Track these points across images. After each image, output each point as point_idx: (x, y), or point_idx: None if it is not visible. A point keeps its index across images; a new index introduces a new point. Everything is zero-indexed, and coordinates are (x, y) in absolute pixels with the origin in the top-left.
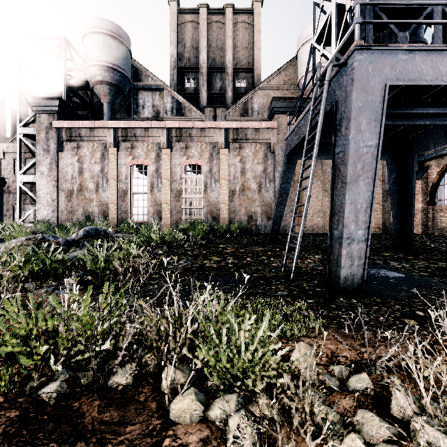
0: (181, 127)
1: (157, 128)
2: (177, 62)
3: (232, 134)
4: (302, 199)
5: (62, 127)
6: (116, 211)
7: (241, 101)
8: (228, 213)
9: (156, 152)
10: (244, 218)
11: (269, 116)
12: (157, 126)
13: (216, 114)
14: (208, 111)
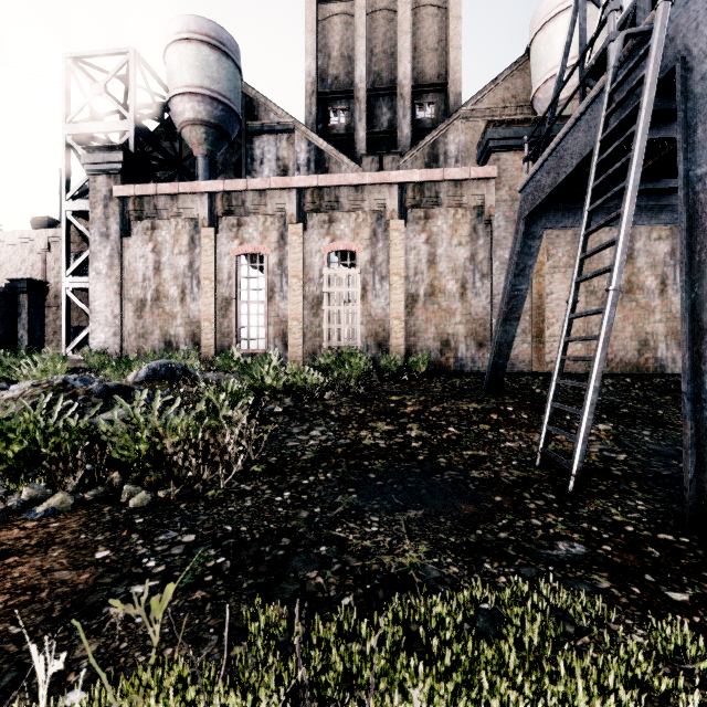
0: (321, 185)
1: (280, 189)
2: (317, 84)
3: (413, 193)
4: (545, 309)
5: (128, 196)
6: (214, 333)
7: (426, 141)
8: (405, 336)
9: (278, 231)
10: (433, 344)
11: (481, 159)
12: (280, 185)
13: (382, 167)
14: (369, 162)
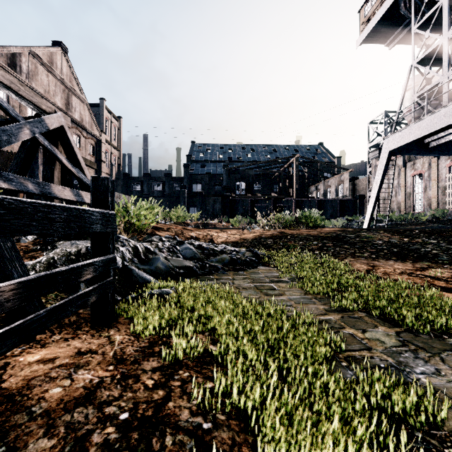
0: None
1: None
2: None
3: None
4: None
5: None
6: (404, 206)
7: None
8: None
9: (428, 163)
10: None
11: None
12: None
13: None
14: None
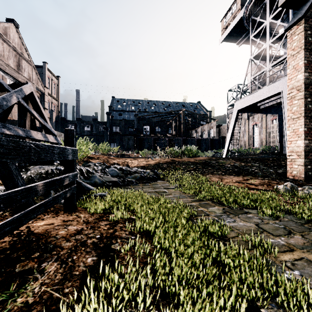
0: None
1: None
2: None
3: None
4: None
5: None
6: (248, 144)
7: None
8: None
9: (261, 117)
10: None
11: None
12: None
13: None
14: None
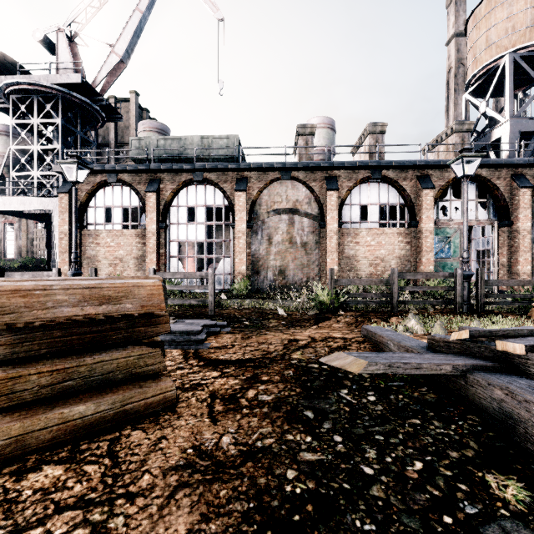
0: None
1: None
2: None
3: None
4: None
5: None
6: None
7: None
8: None
9: None
10: None
11: None
12: None
13: None
14: None
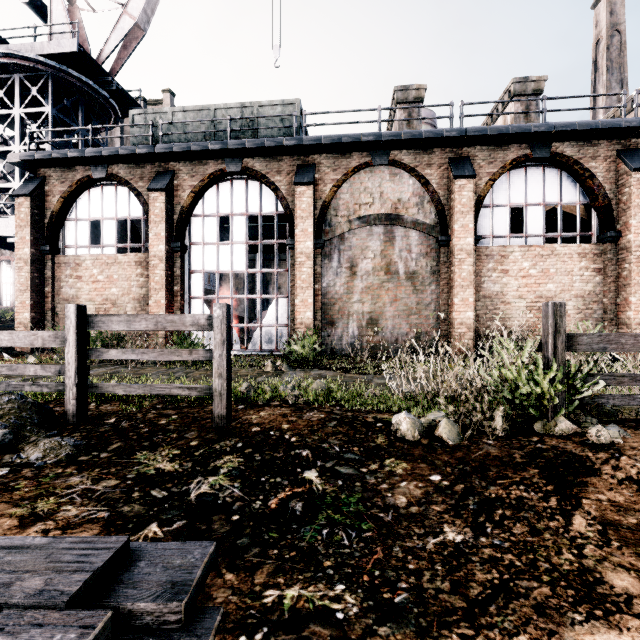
0: None
1: None
2: None
3: None
4: None
5: None
6: None
7: None
8: None
9: None
10: None
11: None
12: None
13: None
14: None
